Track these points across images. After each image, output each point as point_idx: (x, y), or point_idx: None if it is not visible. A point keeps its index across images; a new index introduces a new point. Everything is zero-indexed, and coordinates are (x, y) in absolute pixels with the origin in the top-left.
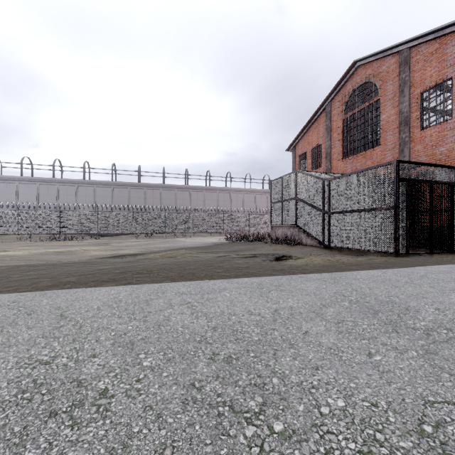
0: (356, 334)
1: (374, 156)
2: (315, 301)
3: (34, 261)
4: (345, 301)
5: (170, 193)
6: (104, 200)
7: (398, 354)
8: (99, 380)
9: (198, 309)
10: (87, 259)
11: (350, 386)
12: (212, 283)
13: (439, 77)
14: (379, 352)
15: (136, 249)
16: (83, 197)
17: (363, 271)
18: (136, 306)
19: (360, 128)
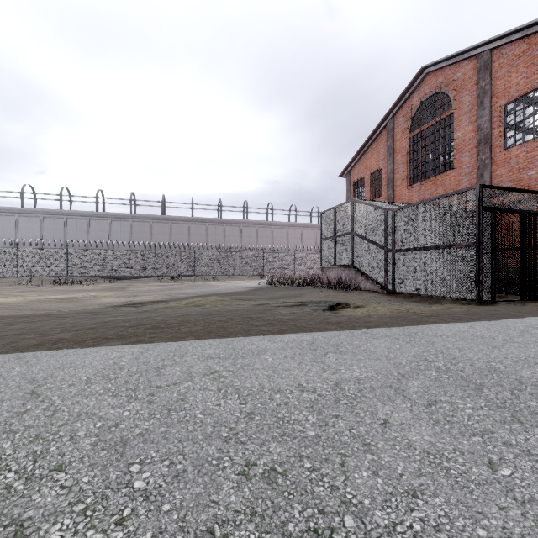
0: (460, 425)
1: (446, 182)
2: (389, 368)
3: (28, 311)
4: (430, 369)
5: (201, 228)
6: (121, 236)
7: (535, 464)
8: (55, 522)
9: (228, 382)
10: (95, 308)
11: (478, 535)
12: (248, 341)
13: (527, 85)
14: (504, 459)
15: (156, 295)
16: (96, 232)
17: (443, 324)
18: (141, 376)
19: (430, 148)
